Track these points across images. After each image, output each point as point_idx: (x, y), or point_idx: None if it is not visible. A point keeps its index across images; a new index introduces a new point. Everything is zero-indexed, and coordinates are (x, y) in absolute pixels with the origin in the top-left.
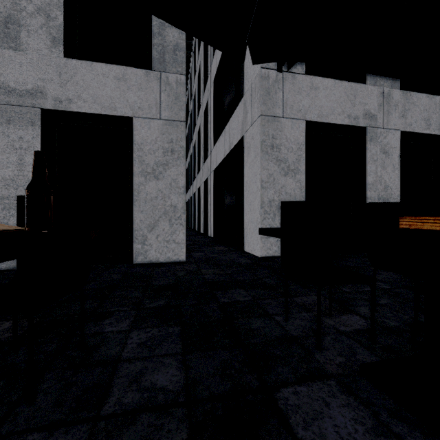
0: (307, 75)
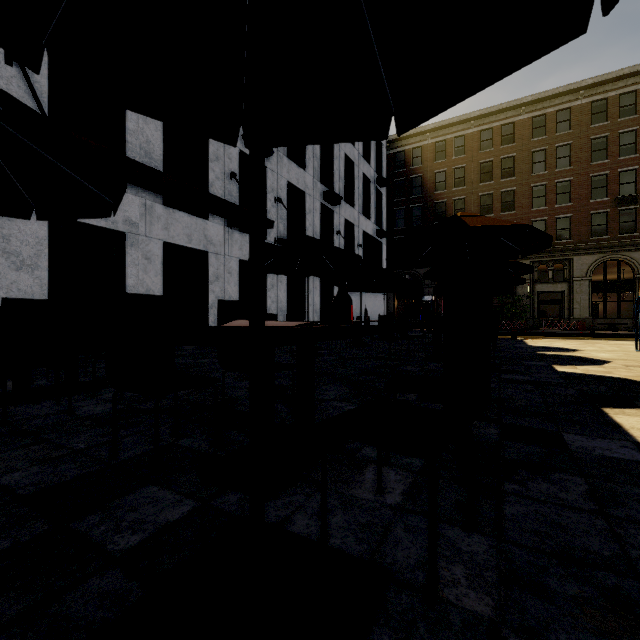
0: None
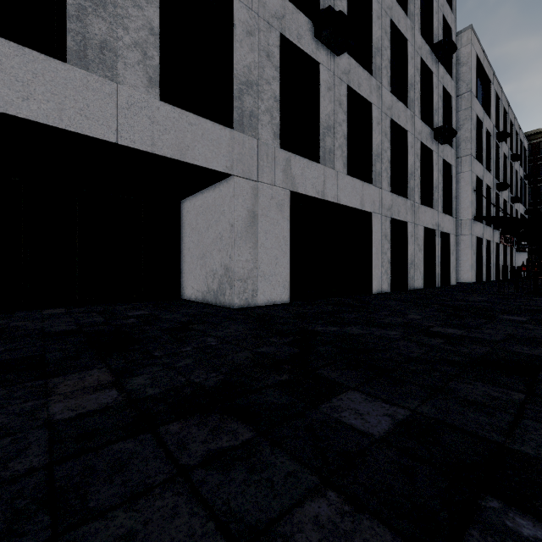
0: (476, 221)
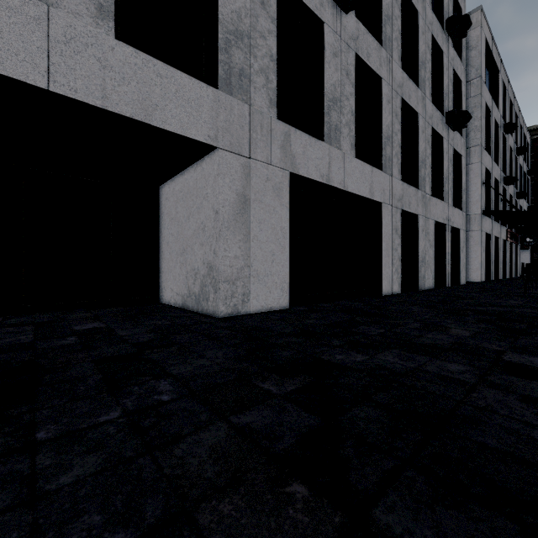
0: (485, 216)
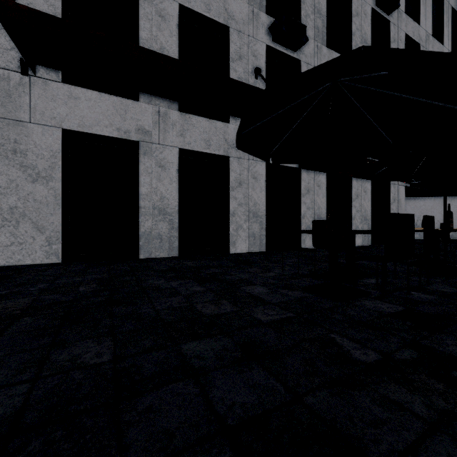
0: (65, 83)
